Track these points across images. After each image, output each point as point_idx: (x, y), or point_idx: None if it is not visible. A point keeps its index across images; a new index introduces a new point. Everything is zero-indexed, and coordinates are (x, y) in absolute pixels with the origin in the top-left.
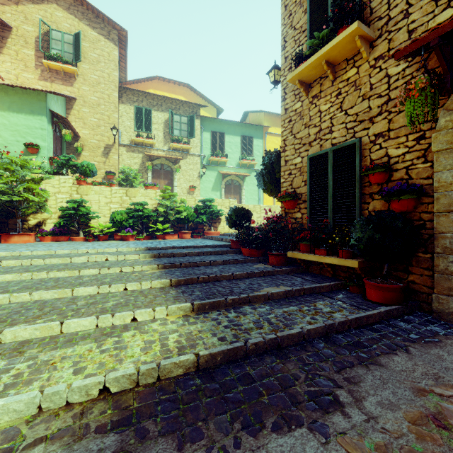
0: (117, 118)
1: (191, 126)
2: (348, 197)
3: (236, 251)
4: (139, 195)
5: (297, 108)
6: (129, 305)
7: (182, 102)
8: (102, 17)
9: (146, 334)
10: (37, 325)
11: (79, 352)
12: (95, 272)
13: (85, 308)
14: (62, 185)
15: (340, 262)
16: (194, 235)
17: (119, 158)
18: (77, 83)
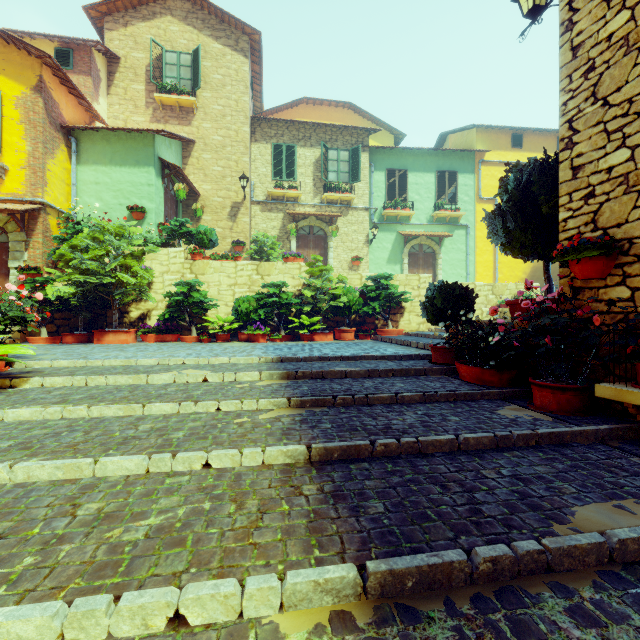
0: (248, 163)
1: (354, 164)
2: None
3: (444, 370)
4: (275, 272)
5: (615, 30)
6: (185, 543)
7: (341, 128)
8: (228, 20)
9: None
10: None
11: None
12: (171, 409)
13: (79, 538)
14: (172, 262)
15: None
16: (359, 334)
17: (251, 222)
18: (196, 119)
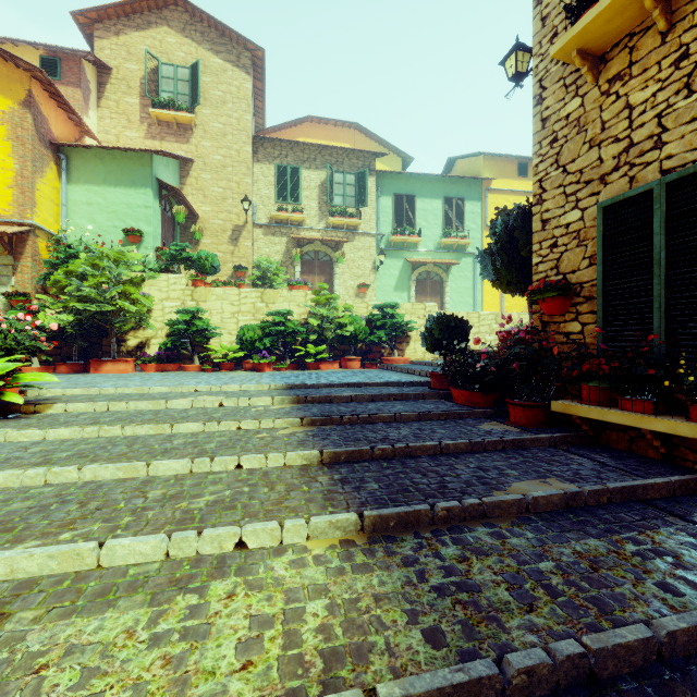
0: (250, 185)
1: (361, 188)
2: None
3: (440, 394)
4: (280, 300)
5: (571, 112)
6: (237, 507)
7: (348, 151)
8: (229, 34)
9: (257, 592)
10: (53, 549)
11: (107, 636)
12: (197, 428)
13: (157, 508)
14: (172, 288)
15: None
16: (365, 363)
17: (253, 246)
18: (195, 137)
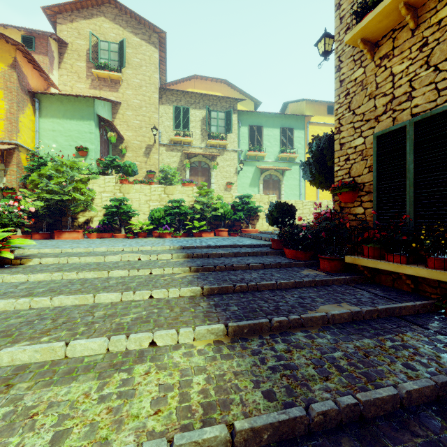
0: (157, 119)
1: (228, 121)
2: (441, 184)
3: (277, 252)
4: (176, 193)
5: (357, 77)
6: (150, 321)
7: (219, 97)
8: (144, 22)
9: (163, 371)
10: (37, 347)
11: (73, 397)
12: (124, 273)
13: (101, 322)
14: (107, 185)
15: (432, 274)
16: (231, 233)
17: (159, 158)
18: (122, 88)
